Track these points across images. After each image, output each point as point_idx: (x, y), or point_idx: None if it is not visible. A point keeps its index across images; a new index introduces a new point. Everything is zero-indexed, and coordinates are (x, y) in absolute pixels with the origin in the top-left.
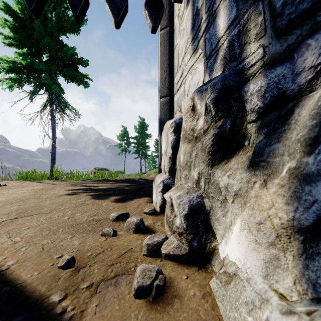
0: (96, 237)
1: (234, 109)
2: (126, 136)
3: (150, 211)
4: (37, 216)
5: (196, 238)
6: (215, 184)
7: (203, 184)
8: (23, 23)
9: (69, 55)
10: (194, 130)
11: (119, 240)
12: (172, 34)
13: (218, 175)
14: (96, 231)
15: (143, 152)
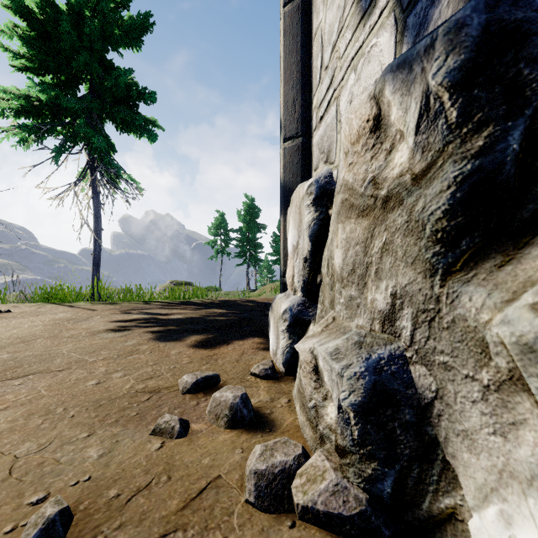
0: (141, 438)
1: (536, 89)
2: (223, 228)
3: (264, 371)
4: (36, 379)
5: (391, 475)
6: (460, 329)
7: (410, 325)
8: (44, 30)
9: (122, 84)
10: (378, 181)
11: (191, 449)
12: (309, 10)
13: (478, 302)
14: (144, 422)
15: (251, 254)
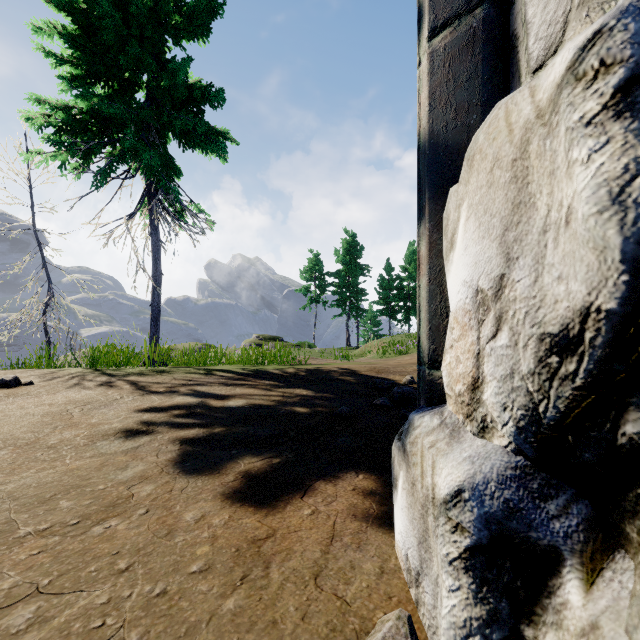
0: None
1: None
2: (317, 271)
3: None
4: None
5: None
6: None
7: None
8: (89, 23)
9: (182, 82)
10: None
11: None
12: None
13: None
14: None
15: (352, 303)
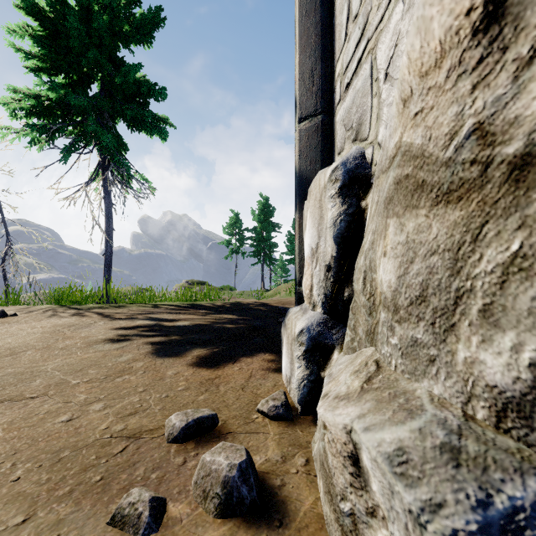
0: (93, 531)
1: None
2: (237, 228)
3: (274, 409)
4: (1, 410)
5: None
6: None
7: None
8: (54, 28)
9: (132, 80)
10: (491, 129)
11: None
12: None
13: None
14: (107, 495)
15: (266, 254)
